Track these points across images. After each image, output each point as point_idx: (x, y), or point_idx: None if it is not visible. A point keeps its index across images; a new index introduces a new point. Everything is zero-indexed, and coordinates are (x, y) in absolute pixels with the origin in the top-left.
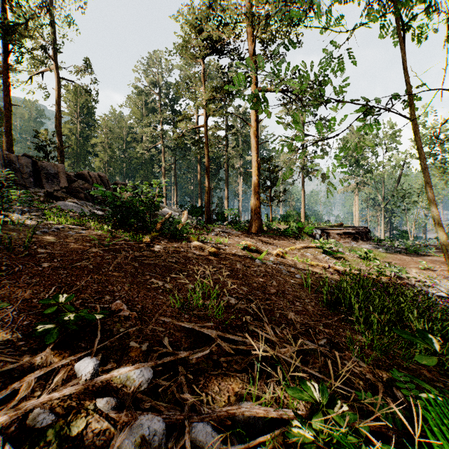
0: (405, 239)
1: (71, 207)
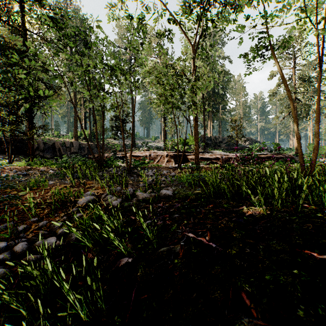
0: None
1: None
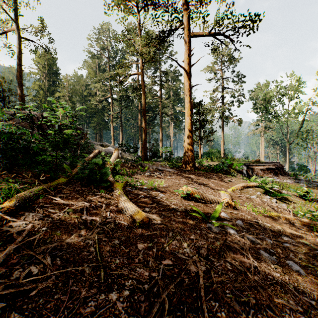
0: (304, 172)
1: None
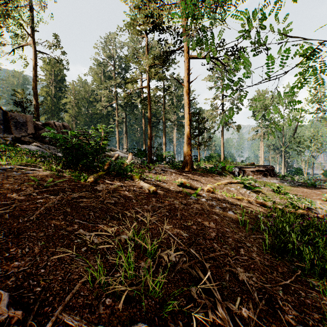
0: (299, 175)
1: (33, 149)
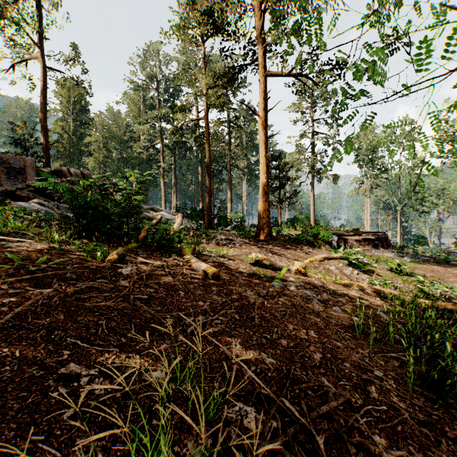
0: (421, 245)
1: (32, 209)
